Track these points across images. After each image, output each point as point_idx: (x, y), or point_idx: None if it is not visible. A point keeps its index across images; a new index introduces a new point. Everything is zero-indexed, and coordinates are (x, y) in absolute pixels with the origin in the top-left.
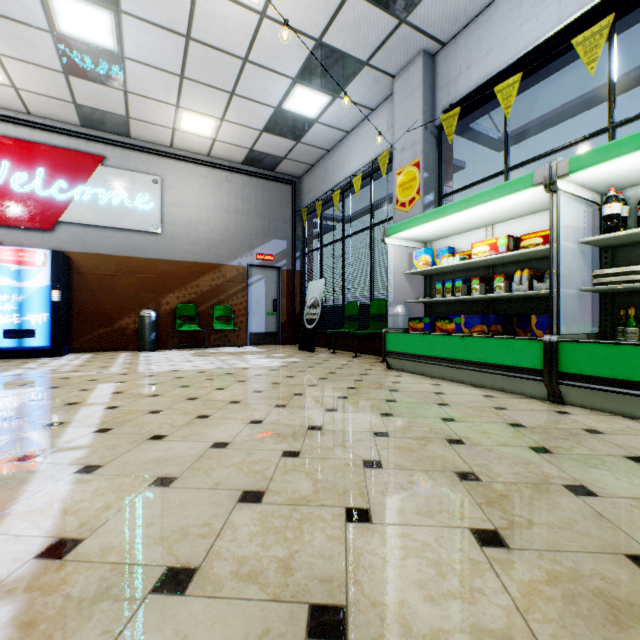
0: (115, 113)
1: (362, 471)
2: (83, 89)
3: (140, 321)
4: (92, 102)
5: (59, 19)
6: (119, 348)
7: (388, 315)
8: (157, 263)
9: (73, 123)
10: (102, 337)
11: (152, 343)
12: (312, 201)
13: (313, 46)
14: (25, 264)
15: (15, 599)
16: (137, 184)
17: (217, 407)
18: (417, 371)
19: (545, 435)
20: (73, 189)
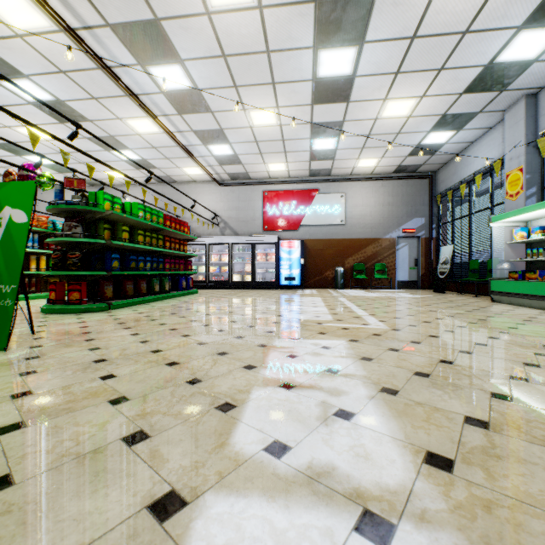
0: (326, 168)
1: (445, 316)
2: (315, 164)
3: (335, 273)
4: (317, 167)
5: (314, 146)
6: (324, 287)
7: (496, 269)
8: (343, 241)
9: (305, 176)
10: (317, 281)
11: (341, 285)
12: (444, 189)
13: (440, 117)
14: (291, 247)
15: (371, 316)
16: (333, 200)
17: (392, 305)
18: (510, 302)
19: (540, 319)
20: (305, 209)
